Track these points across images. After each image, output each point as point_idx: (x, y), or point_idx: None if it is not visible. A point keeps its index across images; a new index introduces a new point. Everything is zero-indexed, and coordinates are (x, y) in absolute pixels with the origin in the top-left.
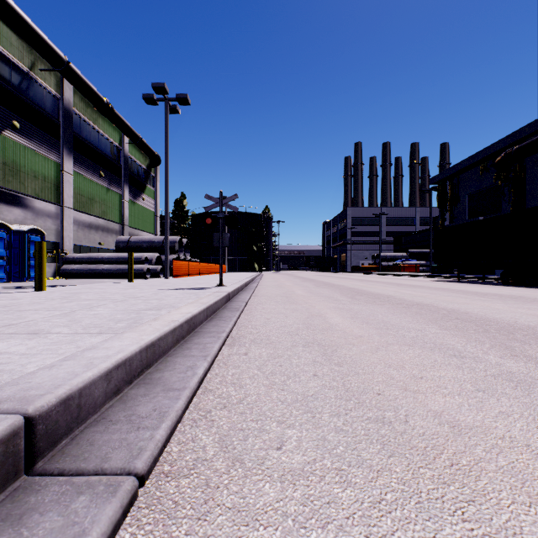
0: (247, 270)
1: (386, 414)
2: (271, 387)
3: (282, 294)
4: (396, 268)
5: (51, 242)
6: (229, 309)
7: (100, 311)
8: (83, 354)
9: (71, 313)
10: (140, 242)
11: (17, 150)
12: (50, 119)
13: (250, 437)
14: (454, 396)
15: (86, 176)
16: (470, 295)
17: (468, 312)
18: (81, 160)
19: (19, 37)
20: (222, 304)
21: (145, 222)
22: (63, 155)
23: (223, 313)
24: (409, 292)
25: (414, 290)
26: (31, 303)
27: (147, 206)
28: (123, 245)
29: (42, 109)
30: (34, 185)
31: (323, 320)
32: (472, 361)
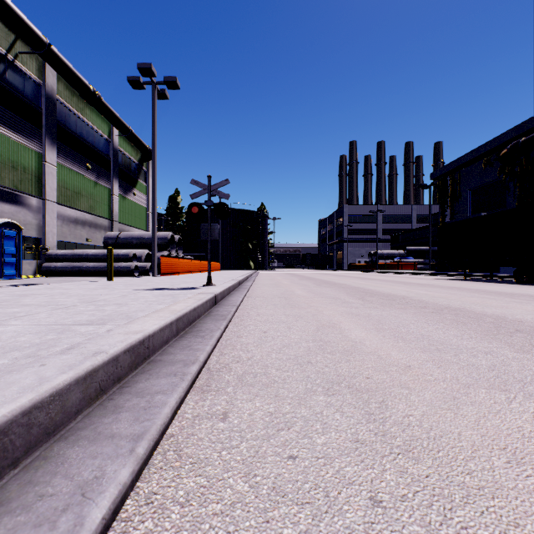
0: (242, 268)
1: None
2: None
3: (280, 295)
4: (393, 266)
5: (32, 238)
6: (214, 317)
7: (9, 327)
8: None
9: None
10: (130, 238)
11: None
12: (30, 106)
13: None
14: None
15: (71, 169)
16: (496, 296)
17: (521, 319)
18: (66, 152)
19: None
20: (205, 310)
21: (136, 218)
22: (45, 146)
23: (204, 323)
24: (424, 292)
25: (426, 289)
26: None
27: (139, 201)
28: (112, 242)
29: (21, 95)
30: (13, 176)
31: (339, 334)
32: None
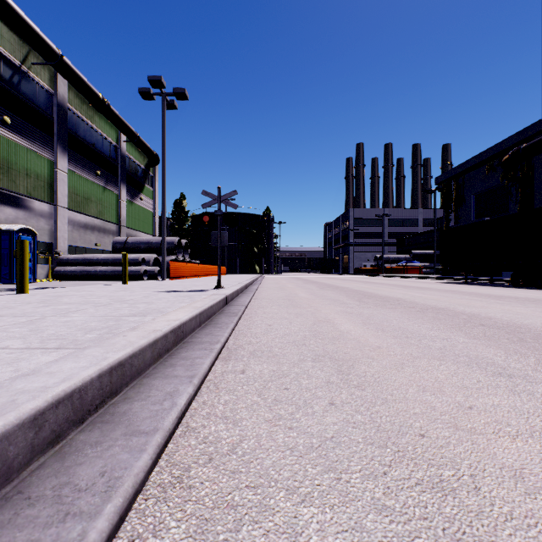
0: (248, 272)
1: (442, 474)
2: (276, 423)
3: (285, 297)
4: (399, 270)
5: (45, 243)
6: (227, 314)
7: (74, 317)
8: (12, 384)
9: (38, 320)
10: (138, 243)
11: (8, 146)
12: (43, 115)
13: (244, 524)
14: (526, 439)
15: (81, 175)
16: (484, 298)
17: (491, 317)
18: (77, 159)
19: (10, 29)
20: (219, 308)
21: (143, 222)
22: (57, 153)
23: (219, 318)
24: (419, 295)
25: (422, 292)
26: (1, 307)
27: (145, 206)
28: (120, 246)
29: (35, 105)
30: (27, 183)
31: (332, 327)
32: (524, 382)
